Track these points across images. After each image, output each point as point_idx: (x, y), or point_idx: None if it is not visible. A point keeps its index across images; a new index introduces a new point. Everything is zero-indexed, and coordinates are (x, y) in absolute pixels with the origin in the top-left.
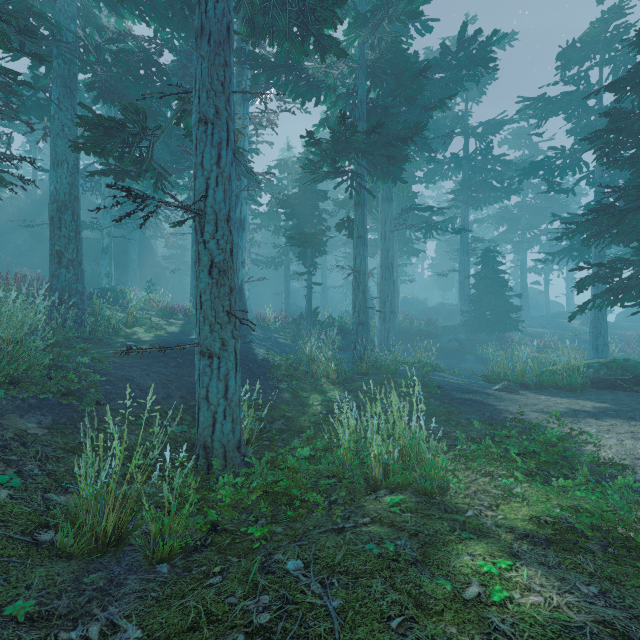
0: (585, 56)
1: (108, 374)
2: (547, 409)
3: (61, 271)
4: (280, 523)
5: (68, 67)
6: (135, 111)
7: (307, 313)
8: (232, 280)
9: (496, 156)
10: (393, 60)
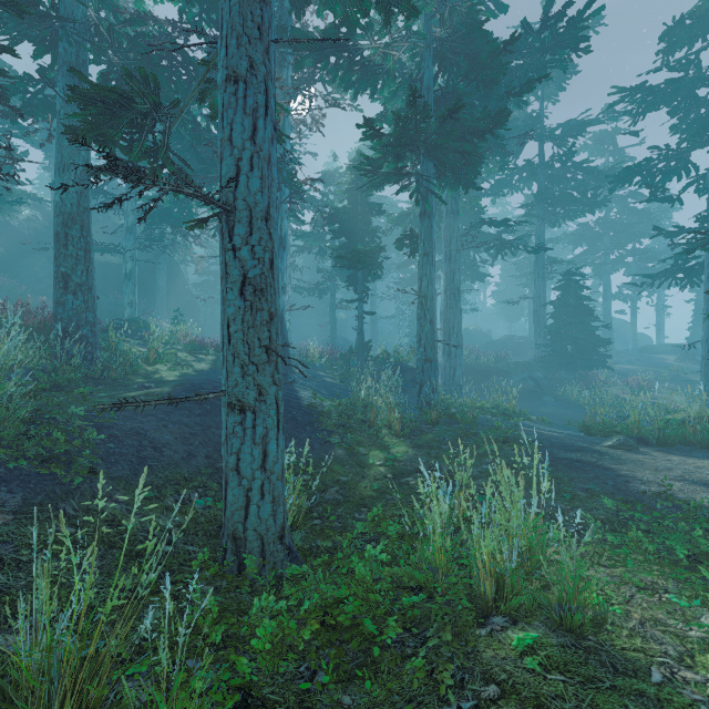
0: (696, 35)
1: (114, 427)
2: (689, 476)
3: (67, 297)
4: (355, 706)
5: (76, 53)
6: (144, 80)
7: (358, 347)
8: (272, 303)
9: (578, 163)
10: (467, 36)
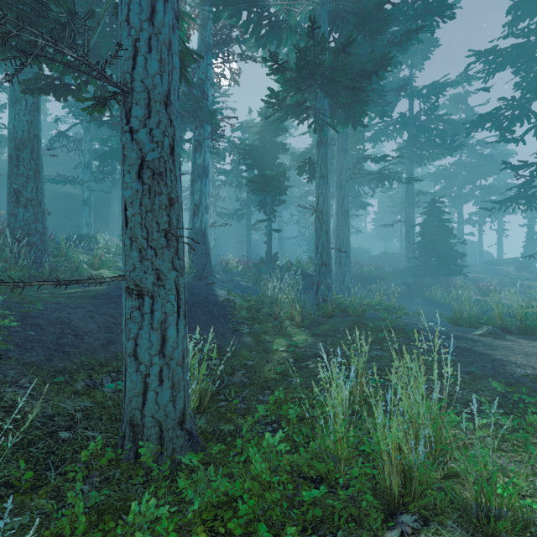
0: (536, 8)
1: (40, 317)
2: None
3: (19, 210)
4: None
5: None
6: None
7: (267, 258)
8: (173, 189)
9: (439, 116)
10: None
